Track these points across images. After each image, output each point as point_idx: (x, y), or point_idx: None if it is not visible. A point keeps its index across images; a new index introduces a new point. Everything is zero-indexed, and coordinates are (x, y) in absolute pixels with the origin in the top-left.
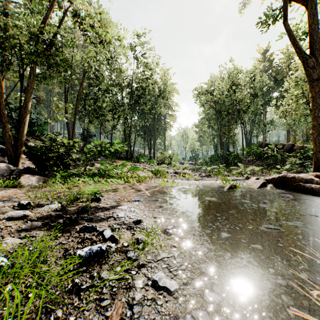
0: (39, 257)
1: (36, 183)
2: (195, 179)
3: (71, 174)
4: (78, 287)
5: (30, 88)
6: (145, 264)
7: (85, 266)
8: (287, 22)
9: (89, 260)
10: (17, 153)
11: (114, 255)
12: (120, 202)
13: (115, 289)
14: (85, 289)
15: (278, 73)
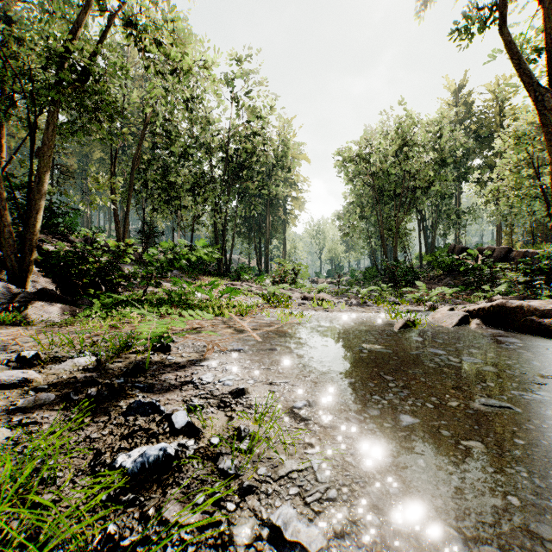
0: (41, 469)
1: (57, 318)
2: (339, 310)
3: (120, 300)
4: (113, 544)
5: (47, 149)
6: (255, 487)
7: (132, 492)
8: (506, 29)
9: (141, 477)
10: (23, 264)
11: (191, 466)
12: (206, 353)
13: (192, 547)
14: (129, 549)
15: (482, 126)
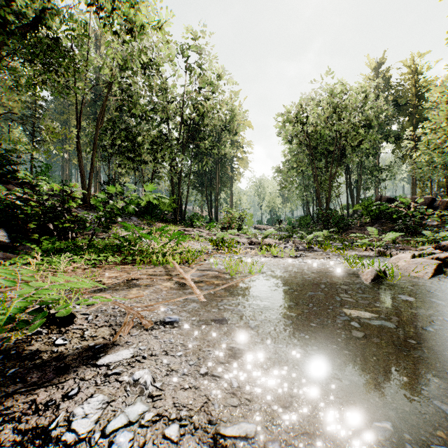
0: None
1: None
2: (289, 256)
3: (66, 246)
4: None
5: None
6: None
7: None
8: None
9: None
10: None
11: None
12: (119, 330)
13: None
14: None
15: (399, 96)
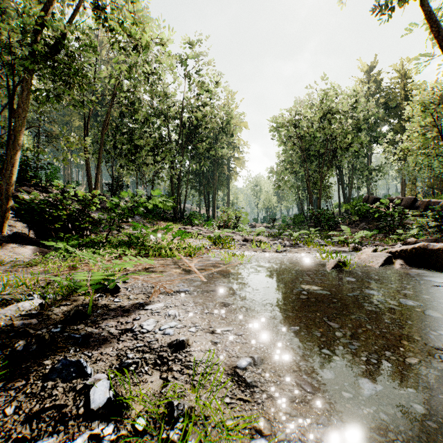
0: None
1: (26, 258)
2: (276, 251)
3: (86, 242)
4: None
5: (23, 111)
6: None
7: None
8: (425, 1)
9: None
10: (1, 211)
11: None
12: (152, 294)
13: None
14: None
15: (389, 99)
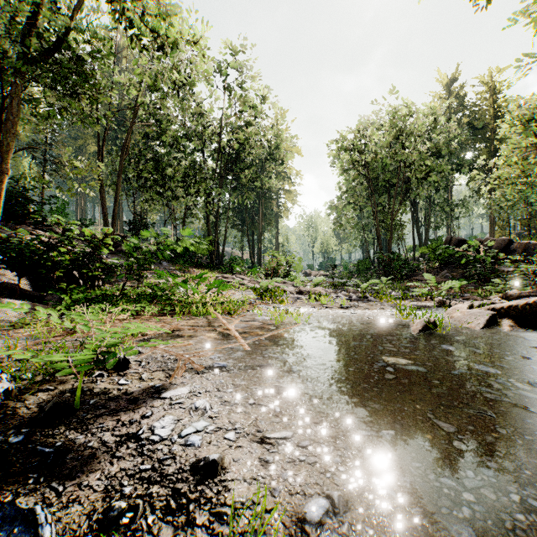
0: None
1: (14, 317)
2: (340, 307)
3: (96, 296)
4: None
5: (14, 126)
6: None
7: None
8: None
9: None
10: None
11: None
12: (174, 373)
13: None
14: None
15: (475, 118)
